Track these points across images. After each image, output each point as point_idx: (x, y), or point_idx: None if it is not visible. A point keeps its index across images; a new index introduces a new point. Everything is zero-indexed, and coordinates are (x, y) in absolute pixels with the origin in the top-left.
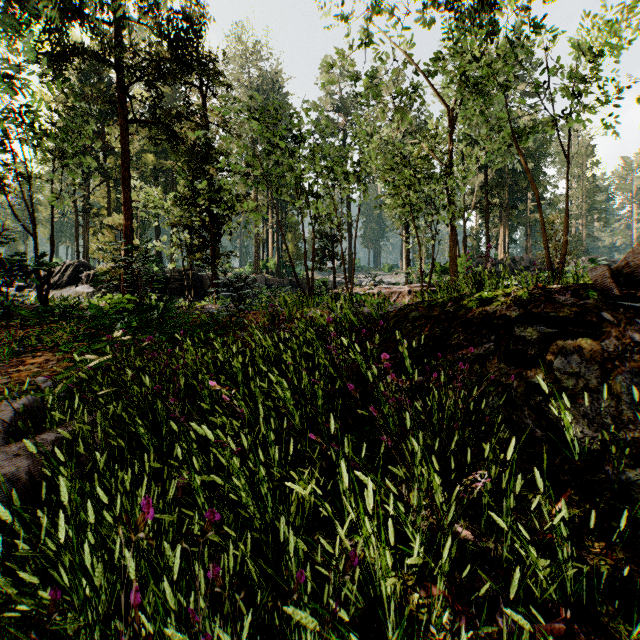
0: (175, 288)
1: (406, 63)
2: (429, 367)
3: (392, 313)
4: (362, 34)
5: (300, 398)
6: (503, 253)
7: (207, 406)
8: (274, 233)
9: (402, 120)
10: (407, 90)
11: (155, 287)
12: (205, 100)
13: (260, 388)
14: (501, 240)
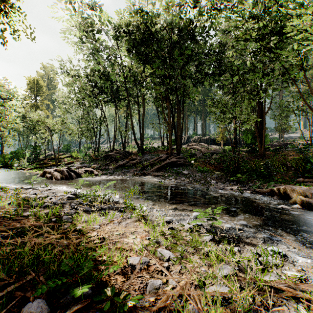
0: (220, 143)
1: None
2: None
3: None
4: None
5: None
6: None
7: None
8: None
9: None
10: None
11: (211, 143)
12: None
13: None
14: None
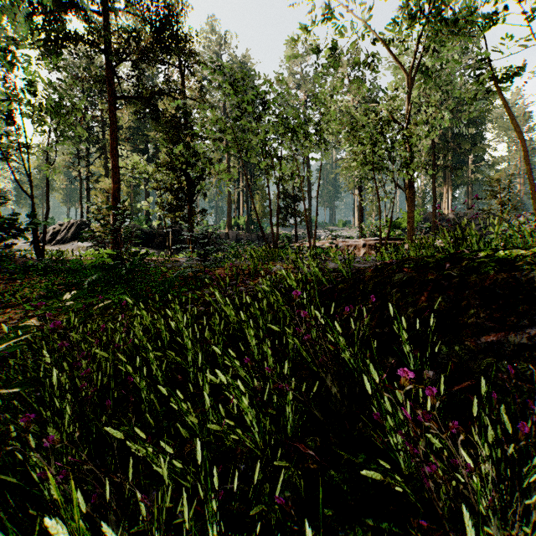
0: (159, 242)
1: (363, 35)
2: (438, 356)
3: (367, 273)
4: (322, 11)
5: (261, 417)
6: (447, 209)
7: (119, 433)
8: (244, 195)
9: (359, 88)
10: (364, 60)
11: (143, 242)
12: (183, 78)
13: (208, 385)
14: (445, 198)
